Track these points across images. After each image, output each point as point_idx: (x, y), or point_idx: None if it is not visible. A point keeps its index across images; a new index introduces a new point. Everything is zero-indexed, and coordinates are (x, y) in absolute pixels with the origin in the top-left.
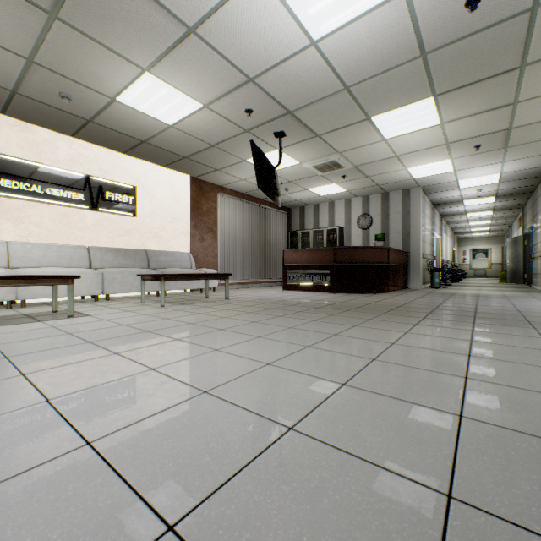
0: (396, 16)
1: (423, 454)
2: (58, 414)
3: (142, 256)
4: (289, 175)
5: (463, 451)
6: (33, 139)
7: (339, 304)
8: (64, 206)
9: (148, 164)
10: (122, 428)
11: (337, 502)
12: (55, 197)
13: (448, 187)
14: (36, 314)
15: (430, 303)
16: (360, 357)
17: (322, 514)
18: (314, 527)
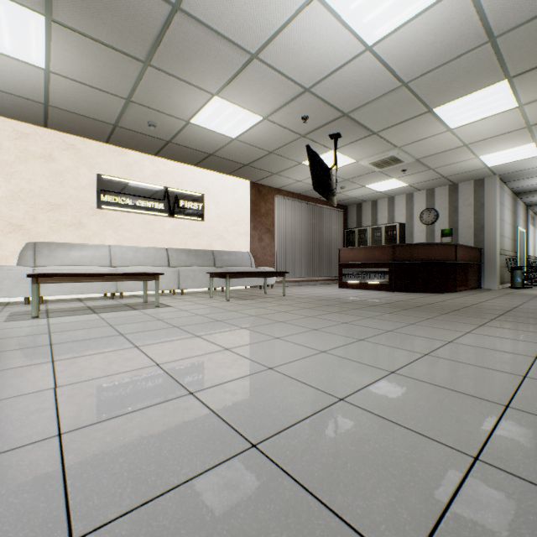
0: (456, 8)
1: (459, 429)
2: (167, 374)
3: (209, 256)
4: (345, 173)
5: (500, 432)
6: (127, 161)
7: (397, 303)
8: (149, 215)
9: (214, 173)
10: (212, 386)
11: (376, 449)
12: (142, 207)
13: (533, 173)
14: (132, 304)
15: (505, 304)
16: (412, 351)
17: (363, 453)
18: (356, 460)
